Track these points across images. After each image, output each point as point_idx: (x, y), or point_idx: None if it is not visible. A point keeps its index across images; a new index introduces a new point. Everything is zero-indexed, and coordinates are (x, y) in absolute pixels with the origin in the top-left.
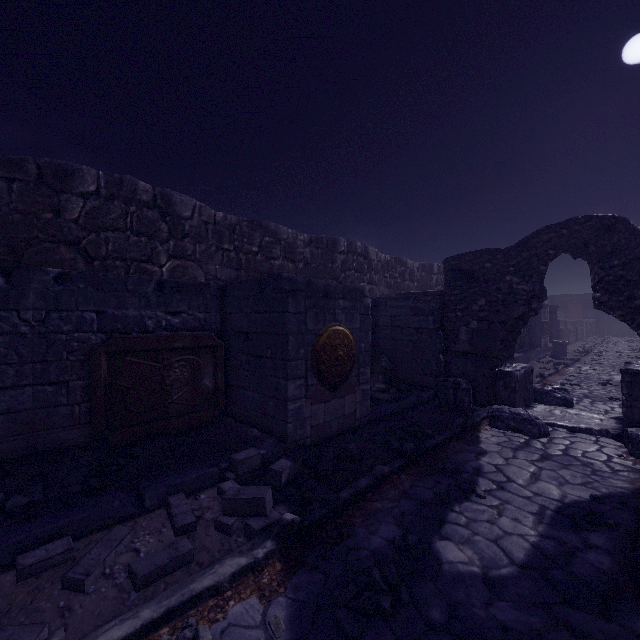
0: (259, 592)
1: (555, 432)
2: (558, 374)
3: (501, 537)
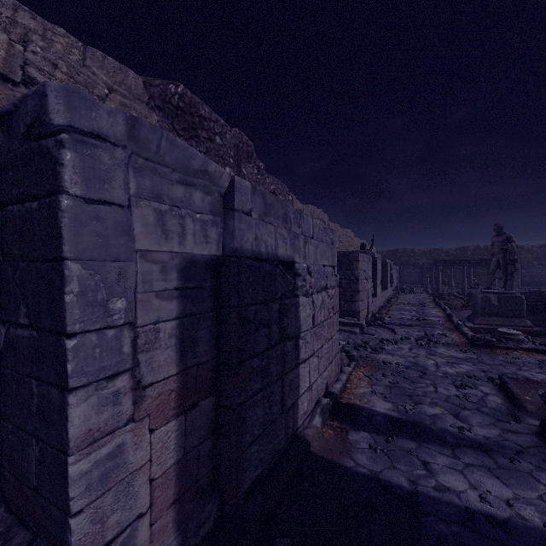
0: None
1: None
2: None
3: None
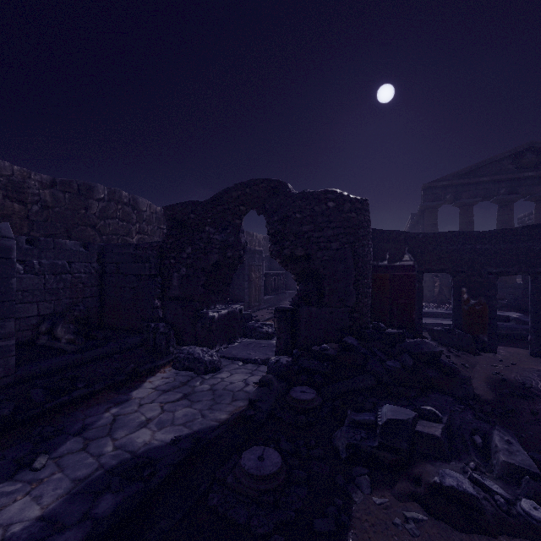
0: None
1: (229, 366)
2: None
3: None
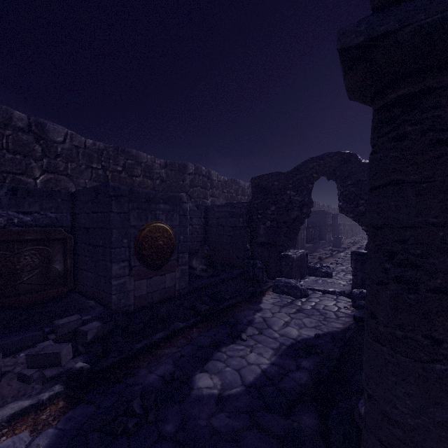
0: (34, 427)
1: (313, 294)
2: (332, 257)
3: (244, 367)
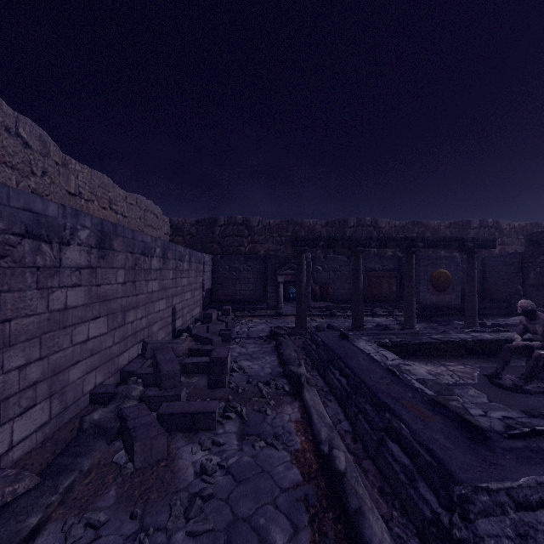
0: None
1: None
2: None
3: None
